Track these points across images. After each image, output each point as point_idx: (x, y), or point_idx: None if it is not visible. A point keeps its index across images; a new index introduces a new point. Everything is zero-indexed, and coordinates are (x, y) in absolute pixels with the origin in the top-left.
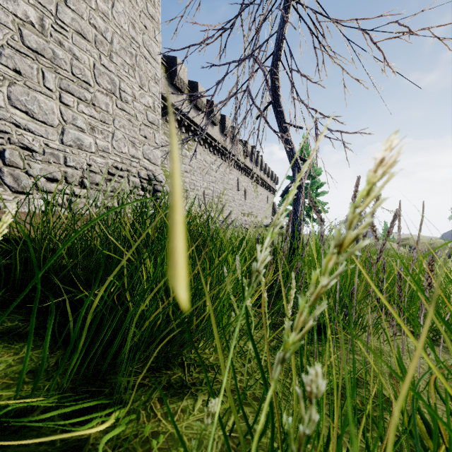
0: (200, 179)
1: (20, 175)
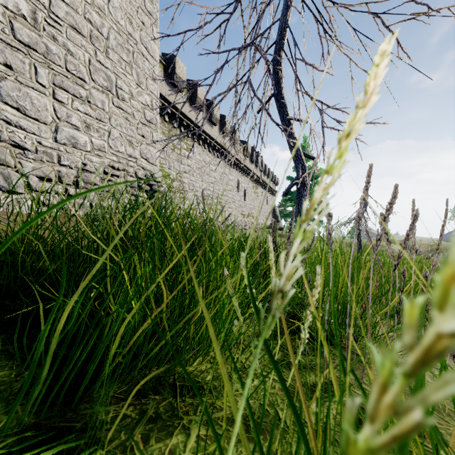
0: (199, 180)
1: (10, 174)
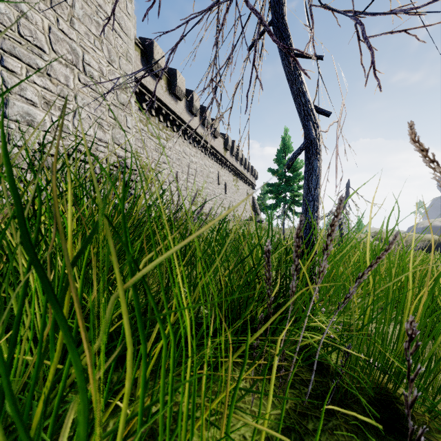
0: (179, 171)
1: None
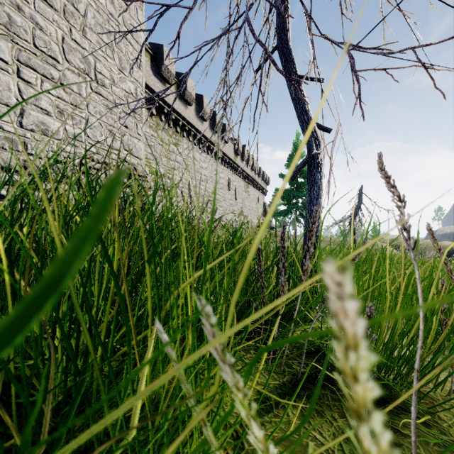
0: (189, 177)
1: None
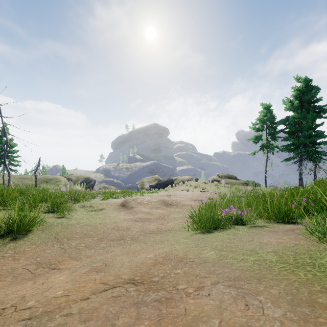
0: None
1: None
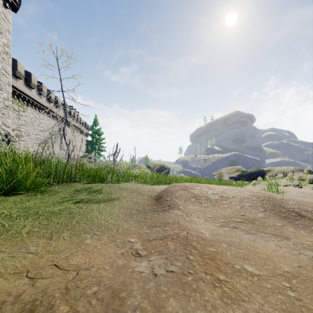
0: (32, 129)
1: None
